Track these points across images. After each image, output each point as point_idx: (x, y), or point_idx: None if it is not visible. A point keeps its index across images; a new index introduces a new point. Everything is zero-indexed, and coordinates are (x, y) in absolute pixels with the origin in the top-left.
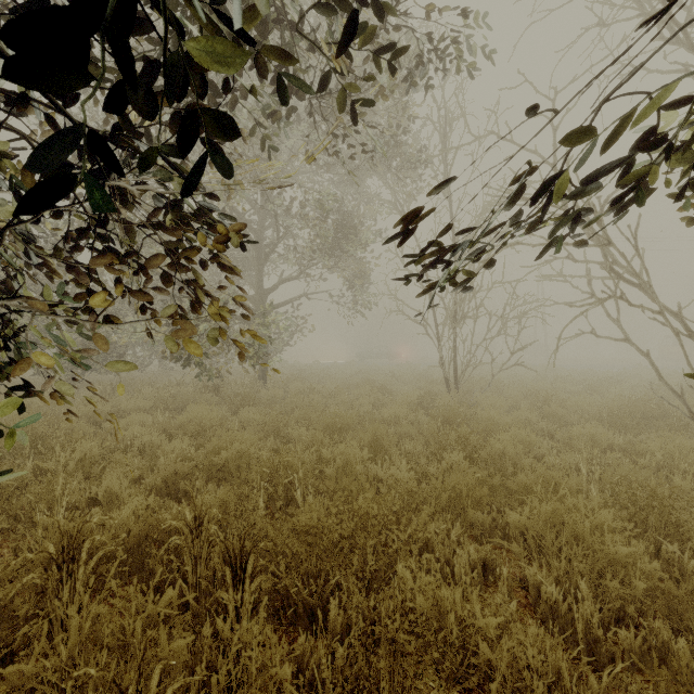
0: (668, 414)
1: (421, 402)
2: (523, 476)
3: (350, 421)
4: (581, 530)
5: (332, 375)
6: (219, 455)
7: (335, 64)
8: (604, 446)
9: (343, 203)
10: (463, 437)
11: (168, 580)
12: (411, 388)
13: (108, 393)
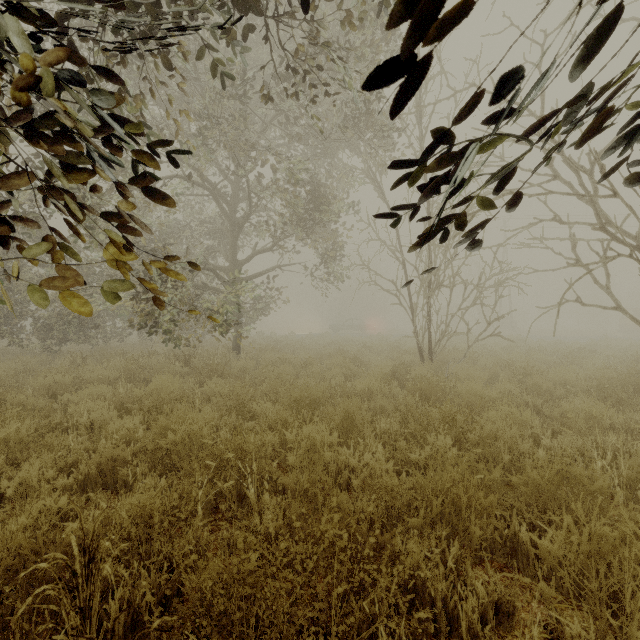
0: None
1: (395, 374)
2: (535, 474)
3: (320, 395)
4: None
5: (306, 346)
6: (165, 439)
7: None
8: (606, 425)
9: (315, 173)
10: (448, 417)
11: None
12: (384, 359)
13: (79, 363)
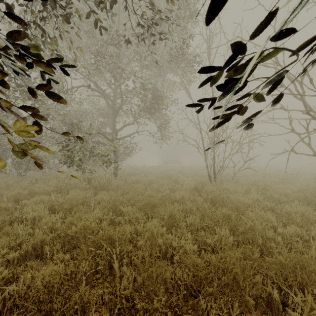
0: None
1: (196, 188)
2: (281, 258)
3: (157, 202)
4: None
5: (150, 172)
6: (70, 230)
7: None
8: (312, 220)
9: (155, 85)
10: (227, 217)
11: None
12: (190, 179)
13: (34, 182)
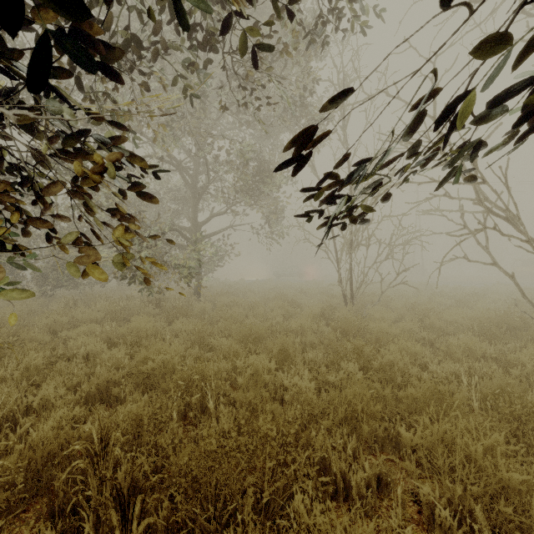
0: (528, 325)
1: (323, 314)
2: (412, 390)
3: (263, 332)
4: (473, 453)
5: (253, 290)
6: (146, 366)
7: (236, 4)
8: (479, 355)
9: (261, 153)
10: (358, 349)
11: (70, 504)
12: (316, 301)
13: (71, 305)
